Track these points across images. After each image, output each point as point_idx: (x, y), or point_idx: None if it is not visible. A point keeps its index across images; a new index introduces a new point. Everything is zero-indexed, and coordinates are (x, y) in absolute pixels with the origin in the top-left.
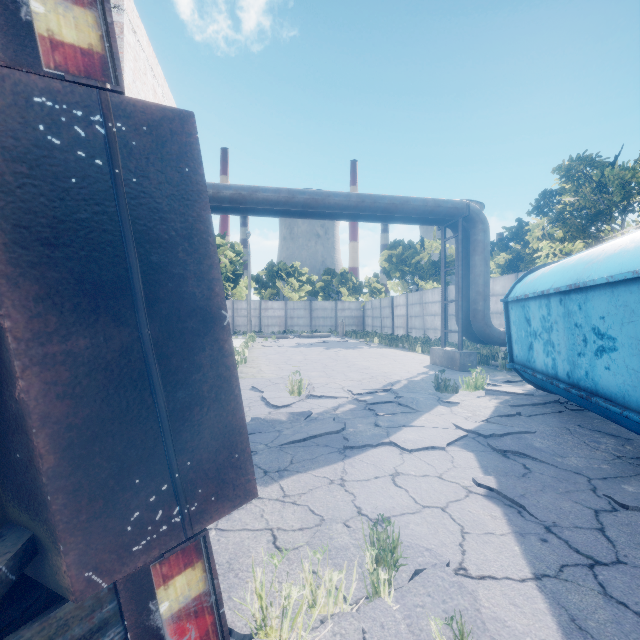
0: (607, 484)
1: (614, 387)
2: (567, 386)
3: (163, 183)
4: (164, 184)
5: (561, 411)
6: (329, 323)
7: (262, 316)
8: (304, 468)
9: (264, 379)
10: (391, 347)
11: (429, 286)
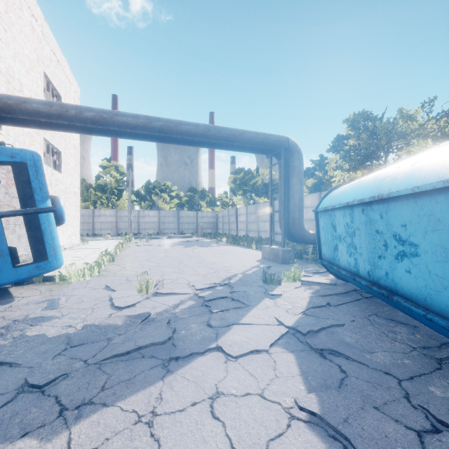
0: (416, 387)
1: (415, 289)
2: (368, 283)
3: None
4: None
5: (358, 299)
6: (192, 227)
7: (140, 222)
8: (114, 397)
9: (122, 276)
10: (234, 245)
11: (262, 201)
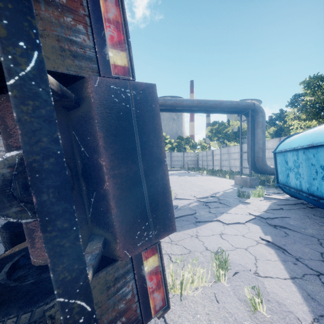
0: None
1: None
2: (307, 195)
3: (146, 111)
4: (147, 112)
5: (304, 208)
6: (180, 163)
7: None
8: (178, 230)
9: None
10: (213, 175)
11: (232, 144)
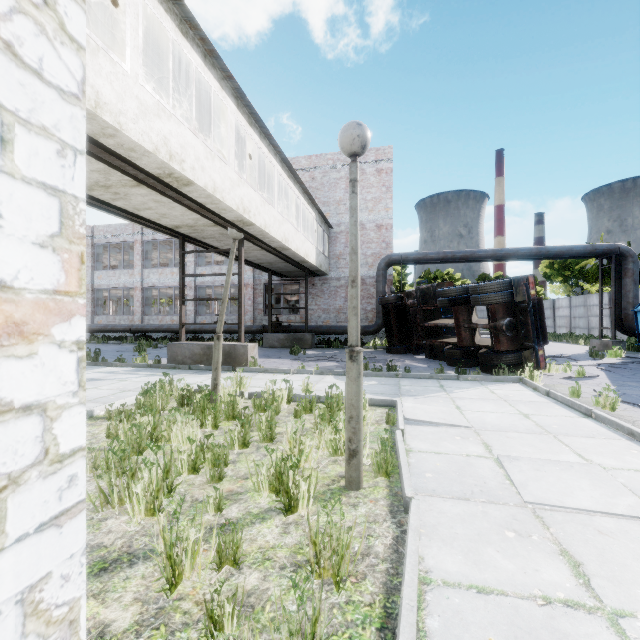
0: None
1: None
2: None
3: (540, 306)
4: (540, 306)
5: None
6: None
7: None
8: None
9: None
10: (555, 341)
11: (595, 288)
